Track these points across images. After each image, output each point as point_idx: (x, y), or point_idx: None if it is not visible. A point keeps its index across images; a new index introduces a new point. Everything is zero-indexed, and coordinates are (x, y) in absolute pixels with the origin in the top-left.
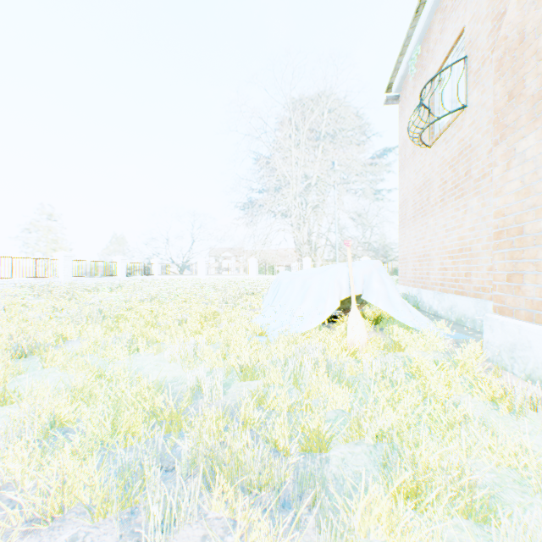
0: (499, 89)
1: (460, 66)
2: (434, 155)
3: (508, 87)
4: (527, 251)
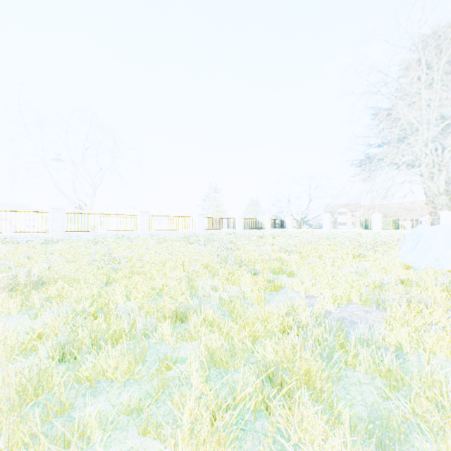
0: None
1: None
2: None
3: None
4: None
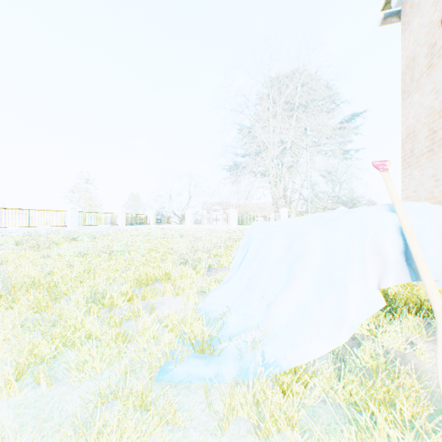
0: None
1: None
2: None
3: None
4: None
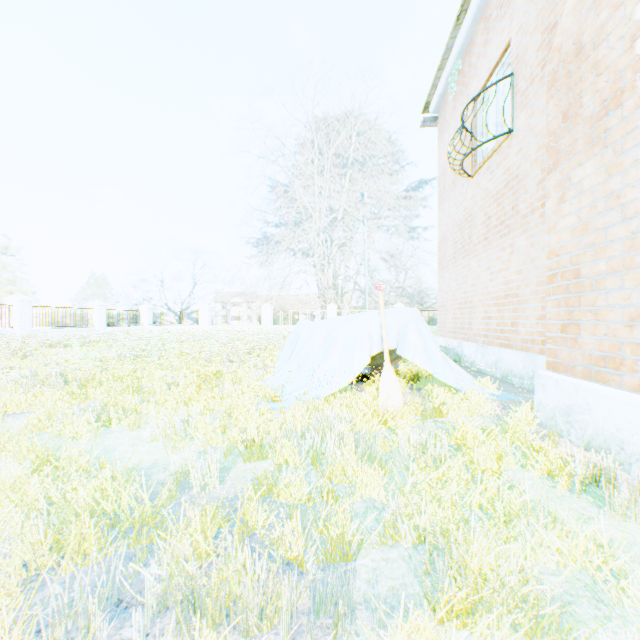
0: (552, 108)
1: (505, 86)
2: (477, 186)
3: (563, 106)
4: (584, 298)
